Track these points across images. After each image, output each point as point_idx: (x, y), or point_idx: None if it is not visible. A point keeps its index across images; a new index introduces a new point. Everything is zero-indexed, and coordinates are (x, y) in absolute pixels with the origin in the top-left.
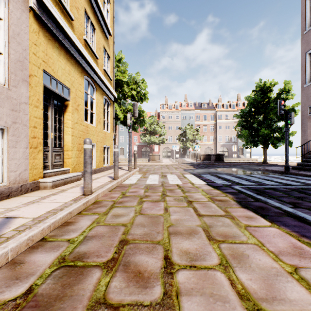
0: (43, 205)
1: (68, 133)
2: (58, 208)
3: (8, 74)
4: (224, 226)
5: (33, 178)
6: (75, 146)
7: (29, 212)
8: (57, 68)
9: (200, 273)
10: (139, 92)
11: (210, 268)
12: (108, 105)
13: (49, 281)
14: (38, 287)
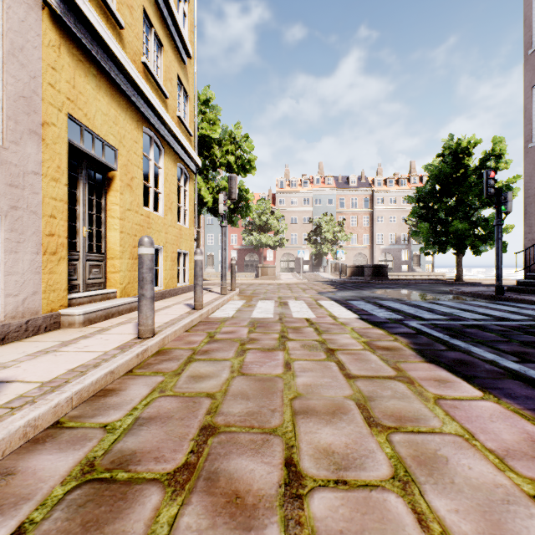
0: (64, 358)
1: (114, 228)
2: (90, 363)
3: (3, 120)
4: (396, 398)
5: (49, 308)
6: (127, 251)
7: (37, 370)
8: (94, 112)
9: (357, 496)
10: (239, 157)
11: (374, 487)
12: (185, 179)
13: (58, 514)
14: (34, 528)
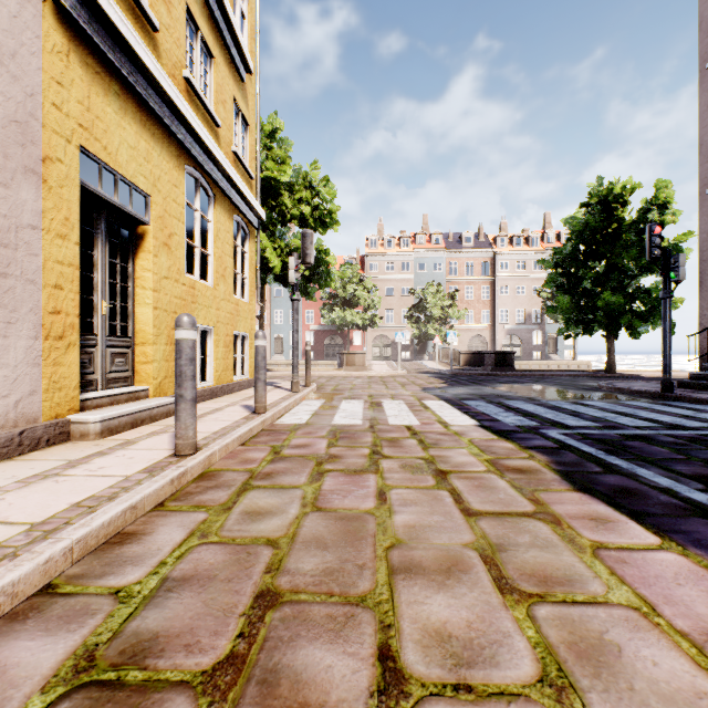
0: (69, 486)
1: (146, 303)
2: (104, 493)
3: None
4: (538, 548)
5: (53, 413)
6: (163, 333)
7: (27, 505)
8: (117, 145)
9: None
10: (317, 207)
11: (514, 697)
12: (244, 236)
13: None
14: None
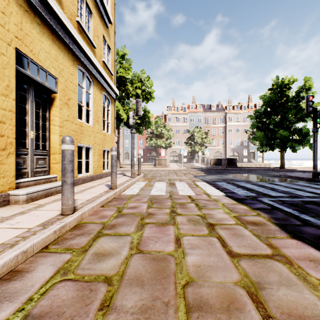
0: None
1: (55, 133)
2: (10, 241)
3: None
4: (285, 286)
5: None
6: None
7: None
8: (38, 50)
9: None
10: (144, 90)
11: None
12: (108, 103)
13: None
14: None
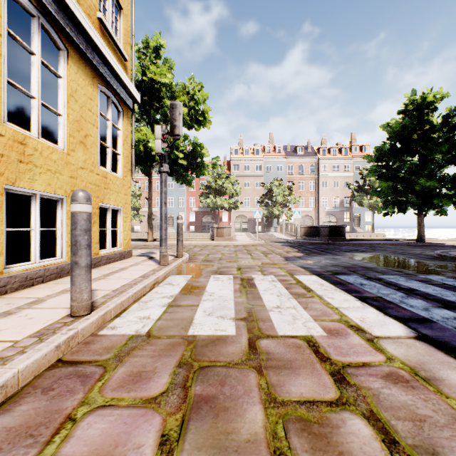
0: None
1: None
2: None
3: None
4: None
5: None
6: None
7: None
8: None
9: None
10: (193, 107)
11: None
12: (117, 115)
13: None
14: None
